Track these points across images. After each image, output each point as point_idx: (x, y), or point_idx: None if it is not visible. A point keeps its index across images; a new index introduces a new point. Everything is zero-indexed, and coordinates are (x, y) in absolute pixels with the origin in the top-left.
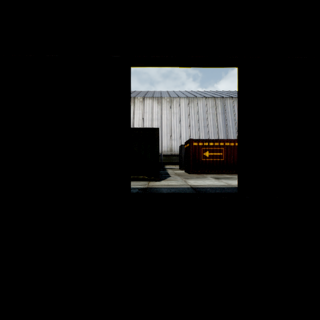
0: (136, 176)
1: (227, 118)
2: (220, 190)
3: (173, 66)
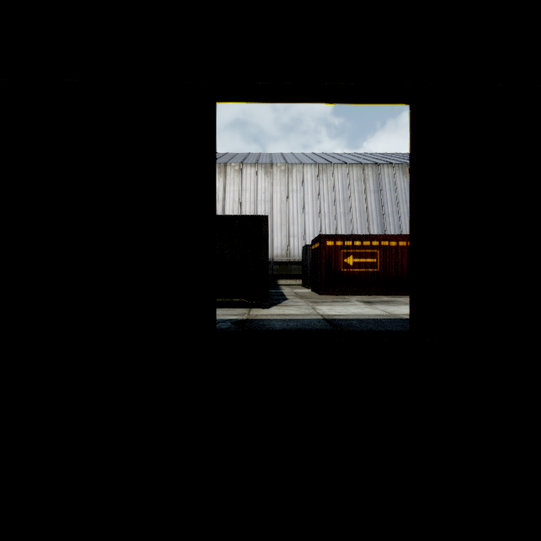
0: (227, 298)
1: (384, 199)
2: (374, 323)
3: (293, 102)
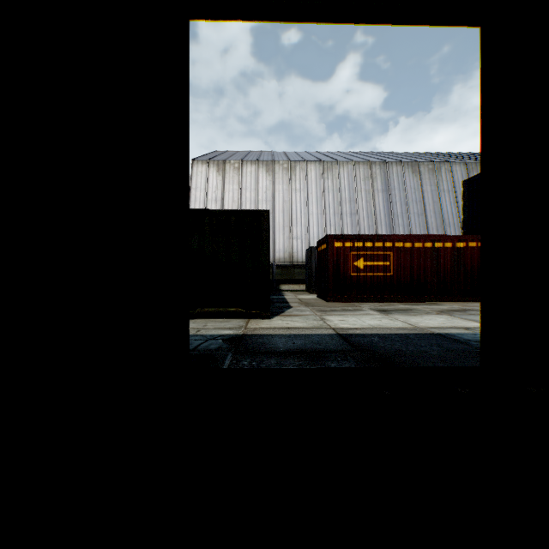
0: (221, 308)
1: (393, 199)
2: (401, 341)
3: (306, 20)
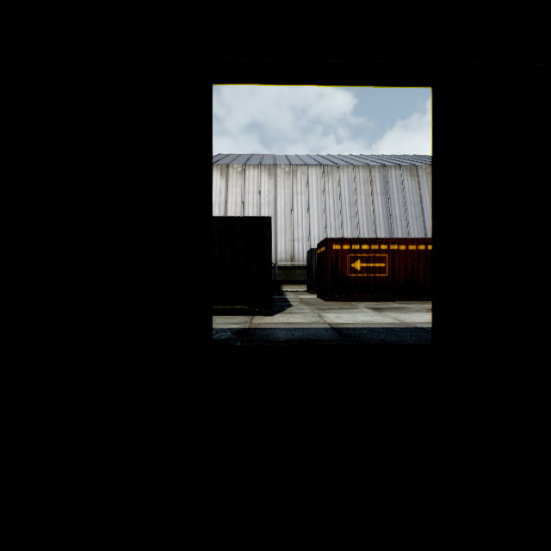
0: (228, 306)
1: (392, 202)
2: (387, 333)
3: (300, 84)
